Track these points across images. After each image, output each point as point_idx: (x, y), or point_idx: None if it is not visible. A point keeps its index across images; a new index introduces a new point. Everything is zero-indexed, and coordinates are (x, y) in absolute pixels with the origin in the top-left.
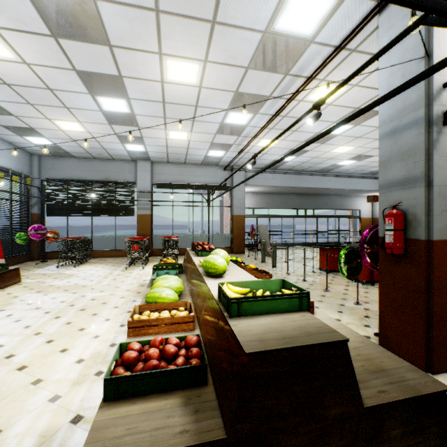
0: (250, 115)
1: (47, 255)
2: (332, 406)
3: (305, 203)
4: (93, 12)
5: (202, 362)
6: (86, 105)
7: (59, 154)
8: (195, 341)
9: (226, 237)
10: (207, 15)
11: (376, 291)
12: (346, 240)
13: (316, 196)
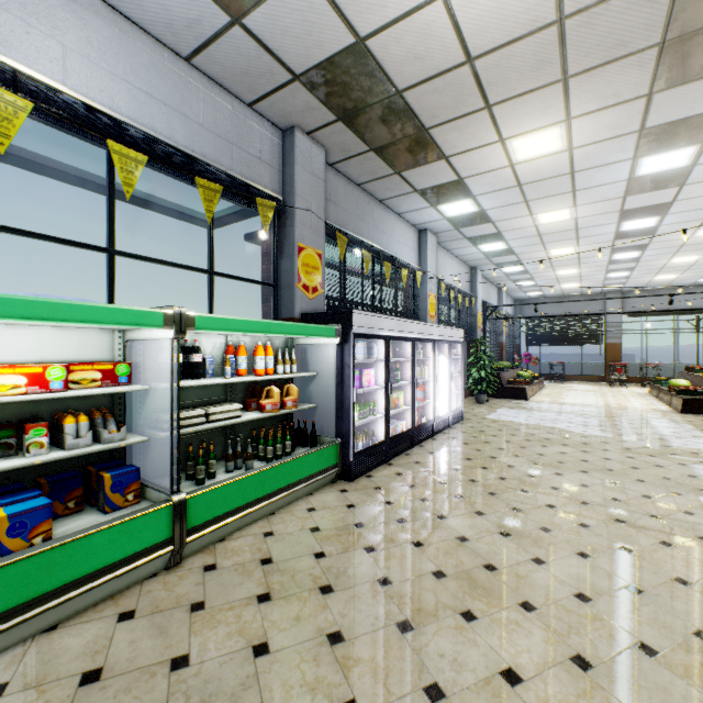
0: None
1: None
2: None
3: None
4: (636, 258)
5: None
6: (596, 277)
7: (535, 298)
8: None
9: None
10: None
11: None
12: None
13: None
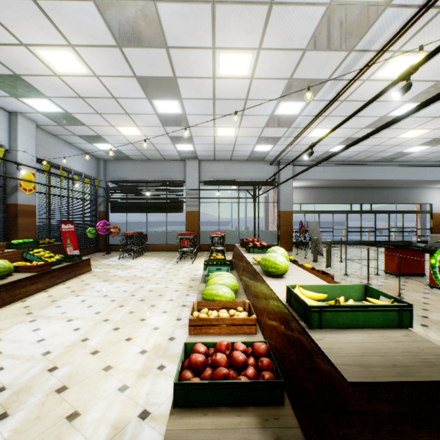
0: (303, 103)
1: (110, 248)
2: None
3: (361, 197)
4: (153, 16)
5: (274, 375)
6: (144, 110)
7: (120, 158)
8: (265, 349)
9: (272, 233)
10: None
11: None
12: (410, 239)
13: (373, 189)
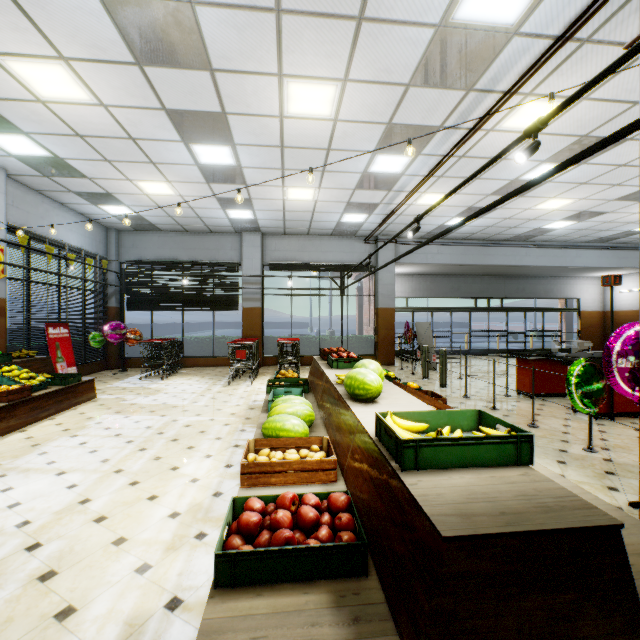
0: (408, 158)
1: (127, 363)
2: (592, 639)
3: (488, 289)
4: (190, 24)
5: (357, 536)
6: (178, 158)
7: (141, 227)
8: (345, 502)
9: (368, 340)
10: (351, 9)
11: (619, 430)
12: (553, 346)
13: (505, 278)
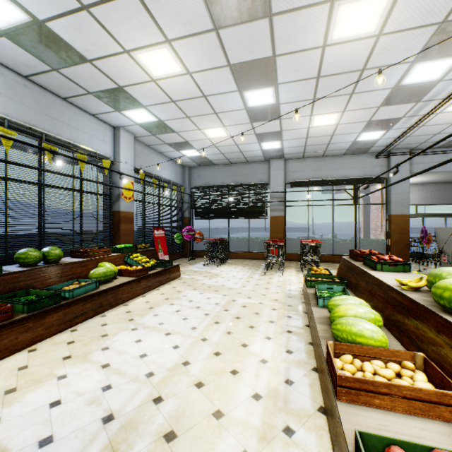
0: None
1: (194, 254)
2: None
3: None
4: None
5: None
6: (233, 106)
7: (203, 164)
8: None
9: (379, 243)
10: None
11: None
12: None
13: None
